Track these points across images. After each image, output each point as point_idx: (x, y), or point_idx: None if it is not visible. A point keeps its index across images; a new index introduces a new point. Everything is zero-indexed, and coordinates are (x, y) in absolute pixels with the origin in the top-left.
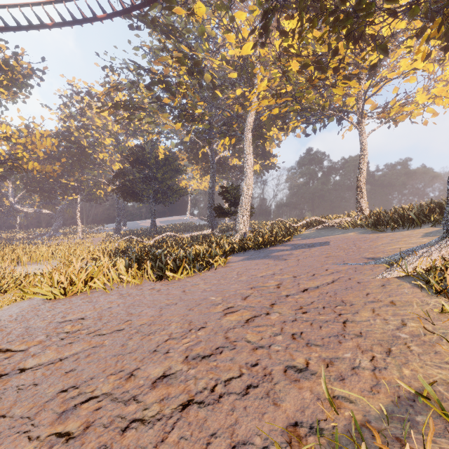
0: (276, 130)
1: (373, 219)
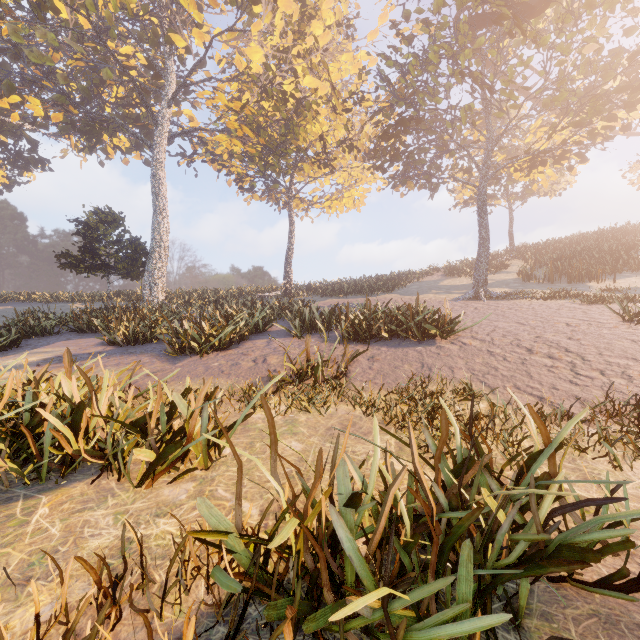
0: (125, 140)
1: (348, 288)
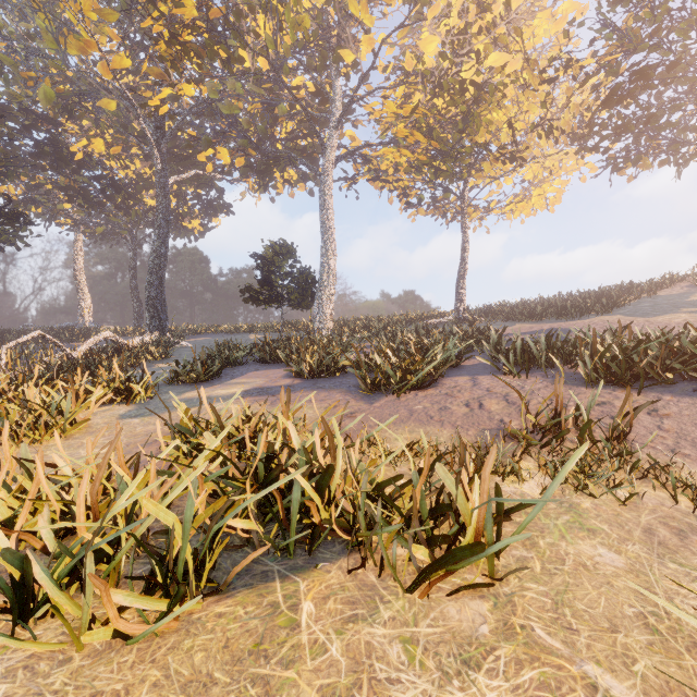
0: (293, 173)
1: (543, 310)
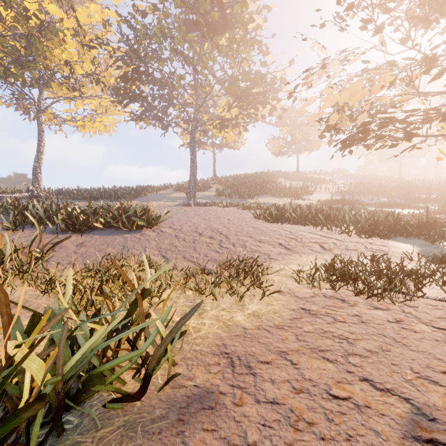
0: None
1: (96, 194)
